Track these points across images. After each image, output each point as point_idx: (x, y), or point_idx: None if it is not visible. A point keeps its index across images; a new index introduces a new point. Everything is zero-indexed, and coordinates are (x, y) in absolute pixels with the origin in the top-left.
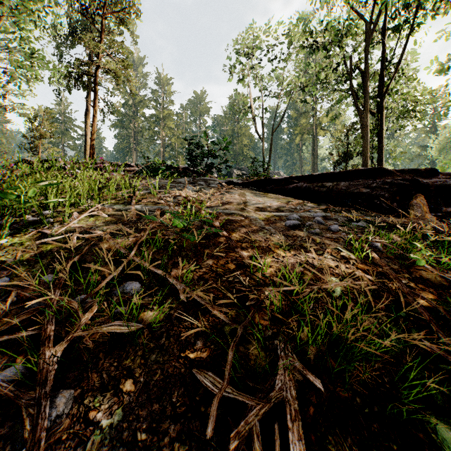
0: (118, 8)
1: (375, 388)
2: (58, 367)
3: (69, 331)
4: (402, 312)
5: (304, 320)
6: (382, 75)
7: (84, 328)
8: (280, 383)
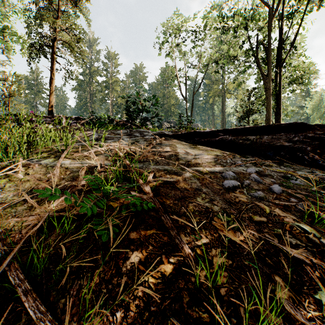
0: None
1: None
2: None
3: None
4: None
5: None
6: (280, 49)
7: None
8: None
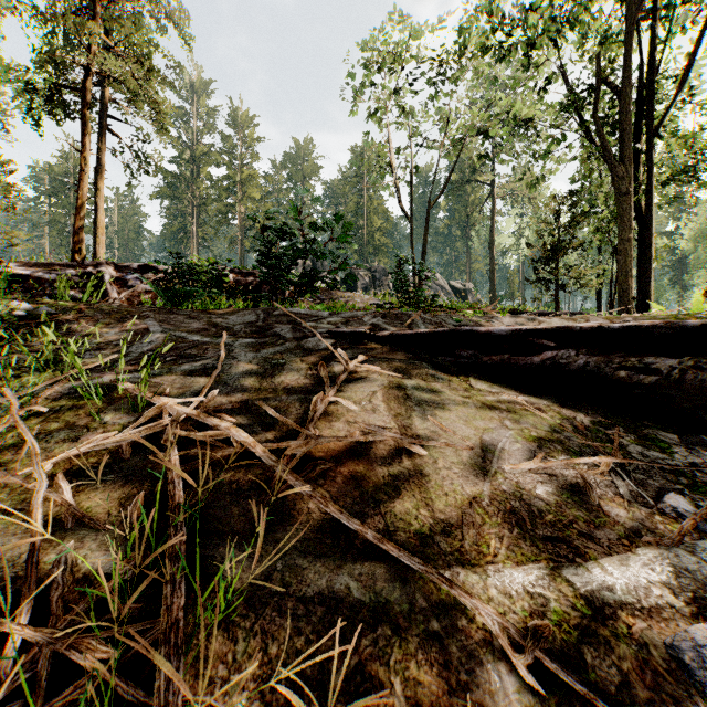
0: None
1: None
2: None
3: None
4: None
5: None
6: (652, 95)
7: None
8: None
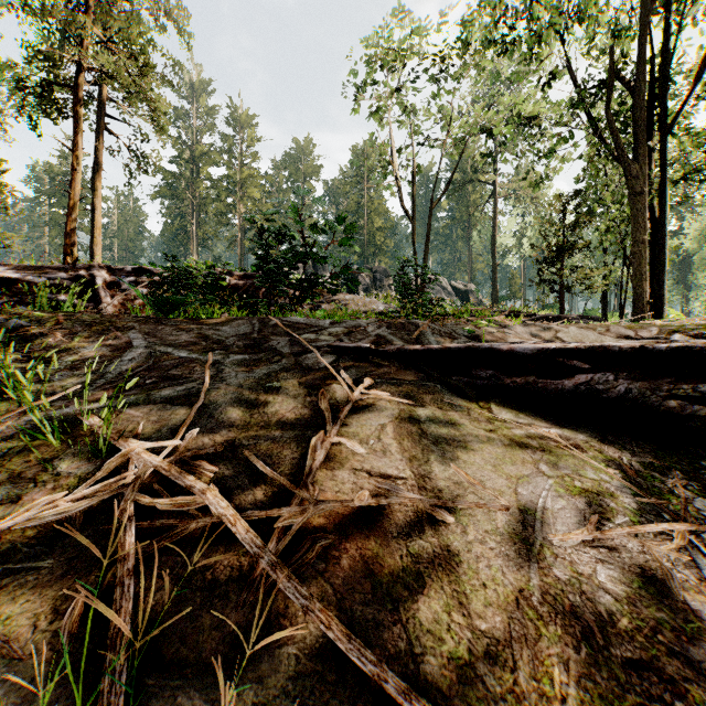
0: None
1: None
2: None
3: None
4: None
5: None
6: (666, 91)
7: None
8: None
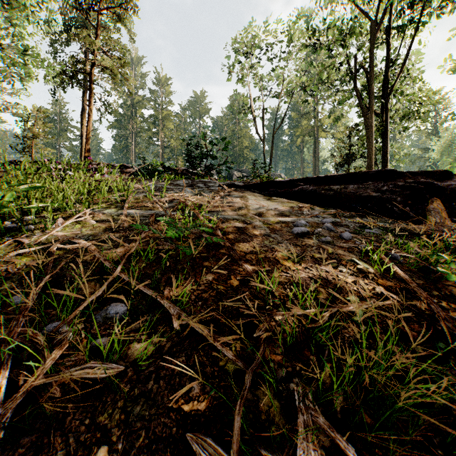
0: (115, 4)
1: (423, 454)
2: (7, 433)
3: (33, 372)
4: (439, 342)
5: (323, 354)
6: (387, 74)
7: (52, 367)
8: (303, 454)
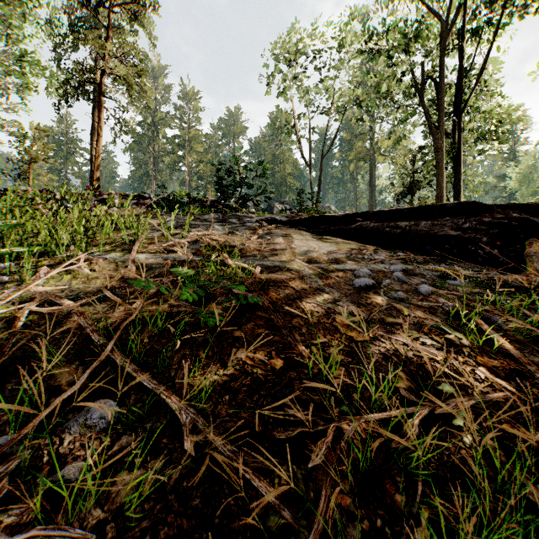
0: None
1: None
2: None
3: None
4: None
5: (415, 491)
6: (460, 86)
7: None
8: None
